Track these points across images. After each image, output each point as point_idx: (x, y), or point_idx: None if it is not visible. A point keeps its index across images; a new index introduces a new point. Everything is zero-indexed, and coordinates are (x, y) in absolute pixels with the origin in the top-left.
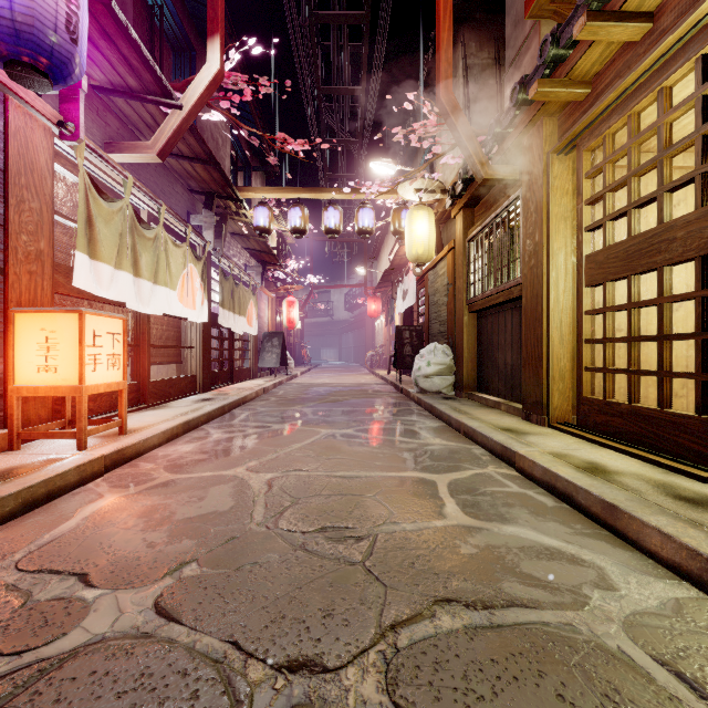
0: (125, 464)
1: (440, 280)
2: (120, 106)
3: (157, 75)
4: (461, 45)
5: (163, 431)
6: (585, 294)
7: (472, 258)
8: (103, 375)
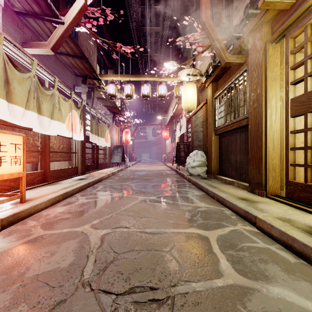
0: (19, 221)
1: (199, 120)
2: (32, 25)
3: (48, 3)
4: (210, 2)
5: (48, 200)
6: (291, 121)
7: (217, 107)
8: (7, 168)
